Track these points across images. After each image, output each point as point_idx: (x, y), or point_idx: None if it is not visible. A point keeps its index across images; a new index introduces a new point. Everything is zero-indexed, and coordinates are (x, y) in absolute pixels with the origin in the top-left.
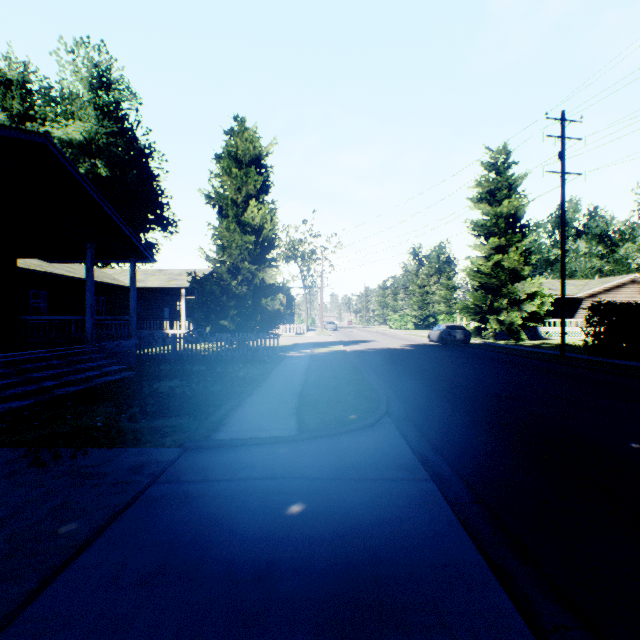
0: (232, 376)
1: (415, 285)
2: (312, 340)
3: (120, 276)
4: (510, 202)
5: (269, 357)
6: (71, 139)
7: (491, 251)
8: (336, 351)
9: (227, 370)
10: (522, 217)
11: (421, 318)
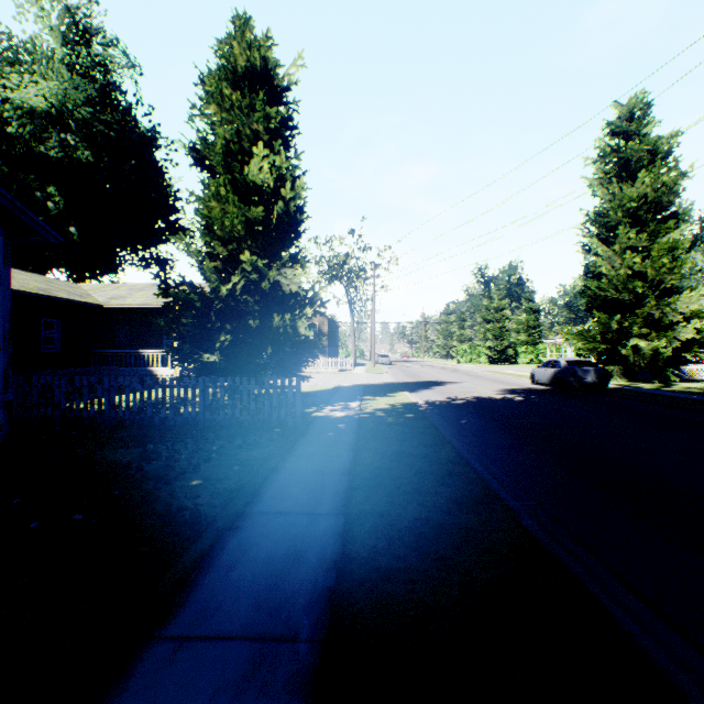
0: (150, 505)
1: (490, 308)
2: (361, 381)
3: (96, 292)
4: (657, 176)
5: (281, 423)
6: (33, 106)
7: (620, 253)
8: (402, 406)
9: (172, 466)
10: (670, 201)
11: (498, 350)
